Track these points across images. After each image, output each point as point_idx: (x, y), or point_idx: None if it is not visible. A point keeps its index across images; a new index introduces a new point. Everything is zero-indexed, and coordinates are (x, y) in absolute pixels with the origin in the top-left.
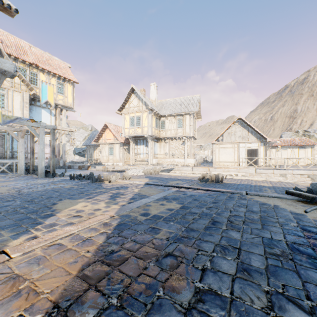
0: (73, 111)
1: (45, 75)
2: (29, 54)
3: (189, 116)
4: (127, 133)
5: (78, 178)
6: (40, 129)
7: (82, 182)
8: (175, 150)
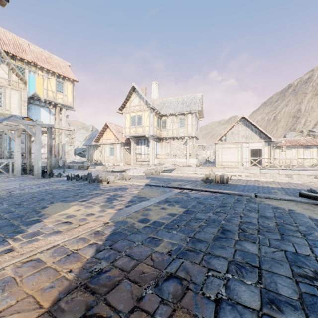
0: (72, 110)
1: (44, 73)
2: (28, 52)
3: (191, 115)
4: (128, 133)
5: (75, 178)
6: (37, 127)
7: (79, 183)
8: (177, 150)
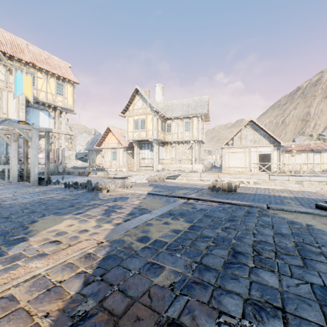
0: (73, 113)
1: (43, 75)
2: (26, 52)
3: (197, 119)
4: (131, 137)
5: (73, 186)
6: (33, 131)
7: (77, 191)
8: (182, 155)
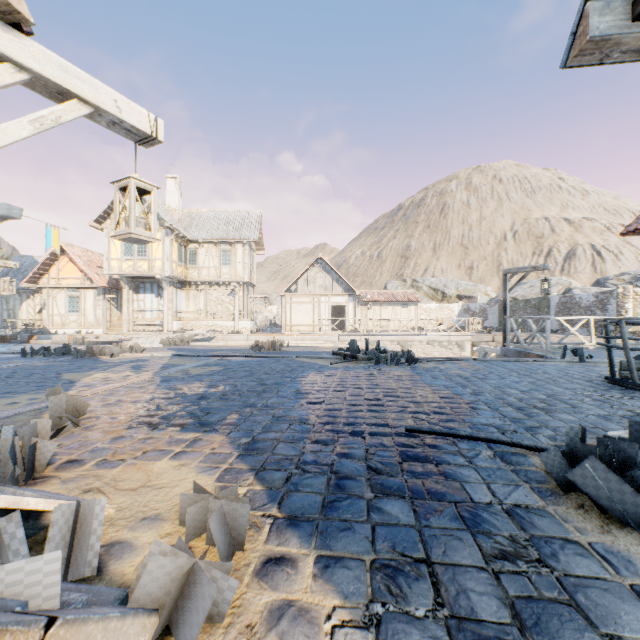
0: None
1: None
2: None
3: (243, 247)
4: (117, 269)
5: (38, 353)
6: None
7: (57, 359)
8: (217, 305)
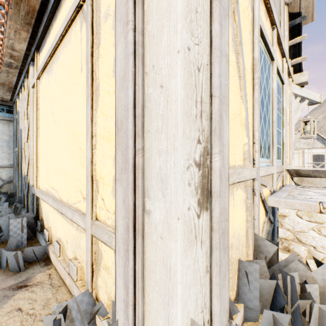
0: None
1: None
2: None
3: None
4: None
5: None
6: None
7: None
8: None
